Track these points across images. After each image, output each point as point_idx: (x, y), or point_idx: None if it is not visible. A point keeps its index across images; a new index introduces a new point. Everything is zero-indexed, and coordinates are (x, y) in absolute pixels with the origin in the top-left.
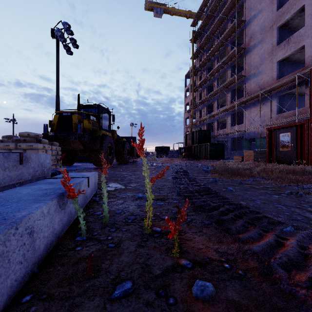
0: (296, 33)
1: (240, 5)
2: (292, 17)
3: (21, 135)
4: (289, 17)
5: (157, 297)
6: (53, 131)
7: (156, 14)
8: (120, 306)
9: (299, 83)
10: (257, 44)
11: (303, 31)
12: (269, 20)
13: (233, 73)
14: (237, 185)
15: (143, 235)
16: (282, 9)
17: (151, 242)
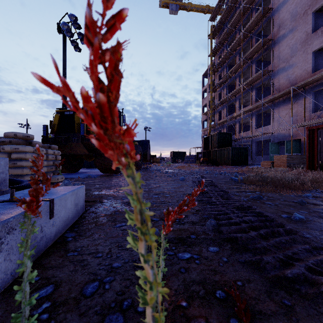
0: None
1: None
2: None
3: (7, 136)
4: None
5: None
6: (53, 133)
7: (171, 11)
8: None
9: None
10: (287, 34)
11: None
12: (303, 4)
13: (257, 69)
14: (297, 205)
15: None
16: None
17: None
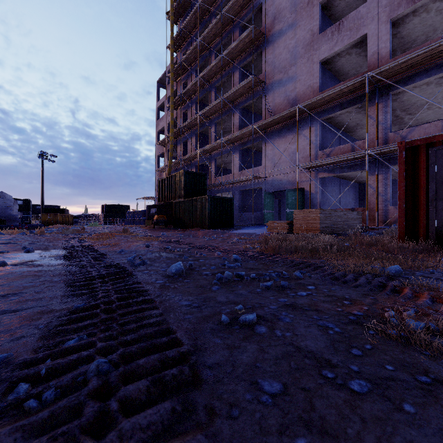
0: (353, 13)
1: None
2: None
3: None
4: None
5: None
6: None
7: None
8: None
9: (357, 98)
10: (285, 30)
11: (364, 11)
12: None
13: (242, 80)
14: None
15: None
16: None
17: None
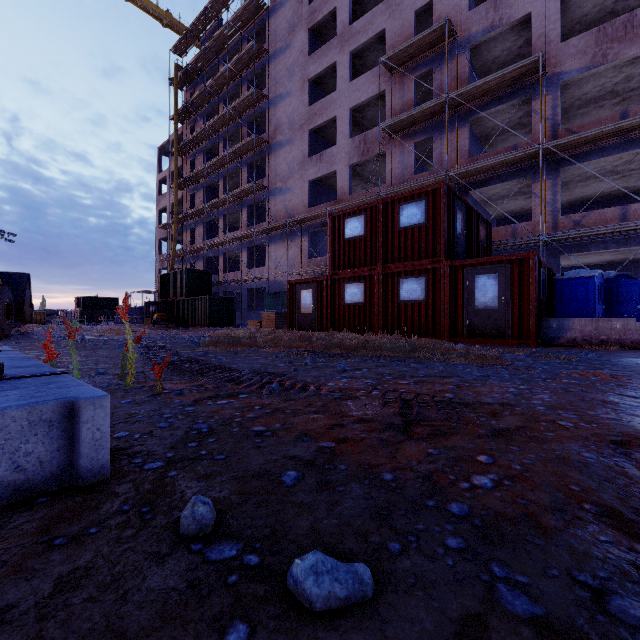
0: (329, 150)
1: (261, 66)
2: (325, 125)
3: None
4: (322, 123)
5: (151, 399)
6: None
7: None
8: (129, 403)
9: None
10: (284, 143)
11: (336, 152)
12: (300, 114)
13: (251, 176)
14: (231, 355)
15: (126, 389)
16: (314, 107)
17: (137, 390)
